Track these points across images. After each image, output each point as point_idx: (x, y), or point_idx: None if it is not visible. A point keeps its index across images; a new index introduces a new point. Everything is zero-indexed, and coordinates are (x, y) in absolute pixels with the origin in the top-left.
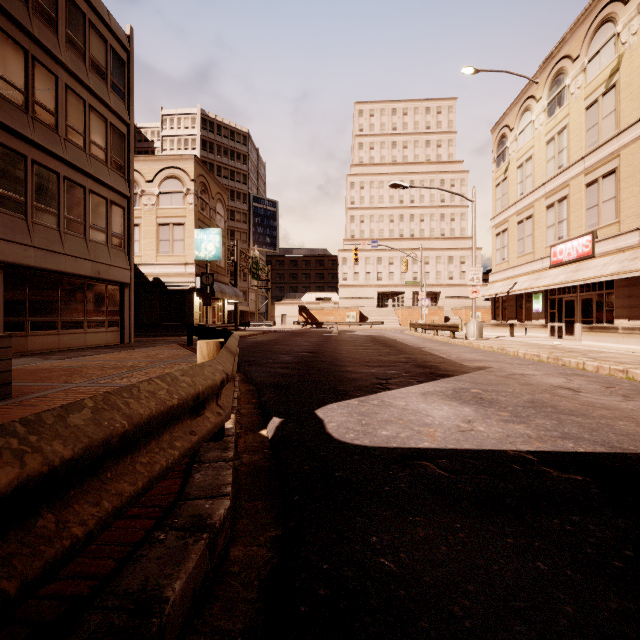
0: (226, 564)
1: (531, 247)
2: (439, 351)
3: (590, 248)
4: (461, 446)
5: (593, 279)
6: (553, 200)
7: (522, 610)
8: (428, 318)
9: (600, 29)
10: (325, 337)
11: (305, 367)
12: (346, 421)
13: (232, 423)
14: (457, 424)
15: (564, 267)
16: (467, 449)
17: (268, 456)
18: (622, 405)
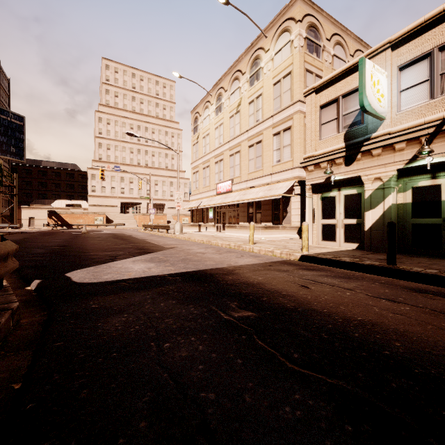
0: (20, 324)
1: (209, 183)
2: (155, 241)
3: (231, 187)
4: (141, 276)
5: (230, 203)
6: (218, 160)
7: (136, 304)
8: (157, 221)
9: (234, 81)
10: (75, 235)
11: (57, 255)
12: (85, 276)
13: (6, 283)
14: (144, 270)
15: (221, 195)
16: (143, 276)
17: (34, 295)
18: (215, 256)
